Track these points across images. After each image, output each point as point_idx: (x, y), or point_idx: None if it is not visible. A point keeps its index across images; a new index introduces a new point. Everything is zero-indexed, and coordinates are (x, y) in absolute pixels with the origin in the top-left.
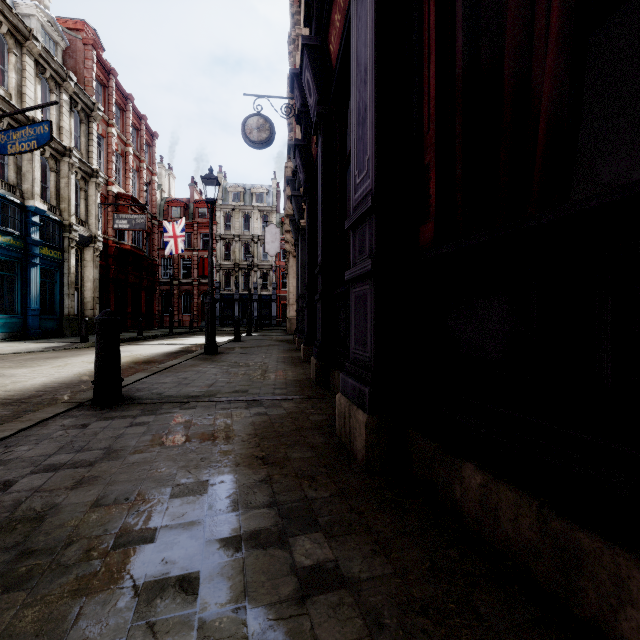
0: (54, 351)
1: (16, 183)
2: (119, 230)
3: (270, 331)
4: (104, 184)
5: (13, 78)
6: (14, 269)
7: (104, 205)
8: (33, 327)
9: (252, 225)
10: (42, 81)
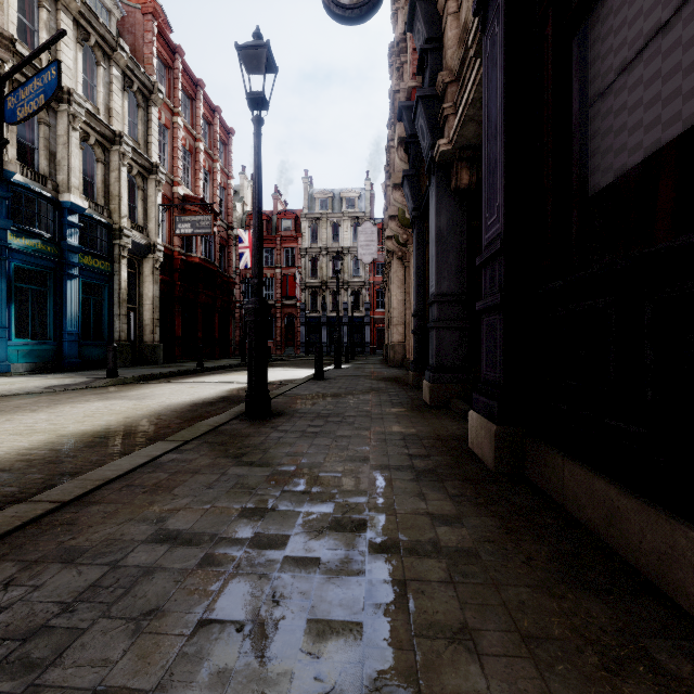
0: (51, 393)
1: (48, 173)
2: (187, 240)
3: (364, 361)
4: (168, 184)
5: (44, 39)
6: (46, 282)
7: (165, 207)
8: (70, 356)
9: (341, 235)
10: (87, 51)
